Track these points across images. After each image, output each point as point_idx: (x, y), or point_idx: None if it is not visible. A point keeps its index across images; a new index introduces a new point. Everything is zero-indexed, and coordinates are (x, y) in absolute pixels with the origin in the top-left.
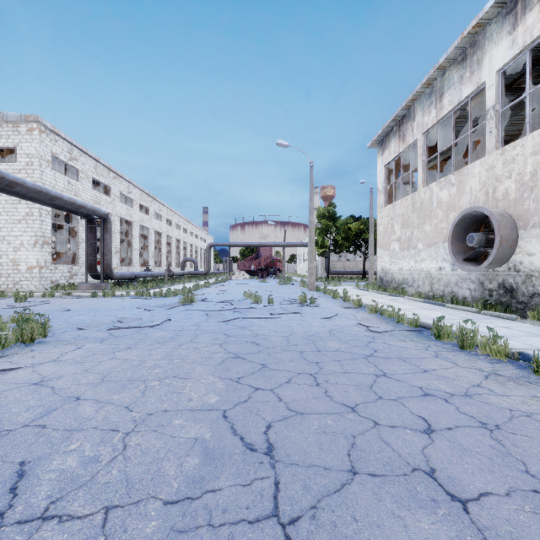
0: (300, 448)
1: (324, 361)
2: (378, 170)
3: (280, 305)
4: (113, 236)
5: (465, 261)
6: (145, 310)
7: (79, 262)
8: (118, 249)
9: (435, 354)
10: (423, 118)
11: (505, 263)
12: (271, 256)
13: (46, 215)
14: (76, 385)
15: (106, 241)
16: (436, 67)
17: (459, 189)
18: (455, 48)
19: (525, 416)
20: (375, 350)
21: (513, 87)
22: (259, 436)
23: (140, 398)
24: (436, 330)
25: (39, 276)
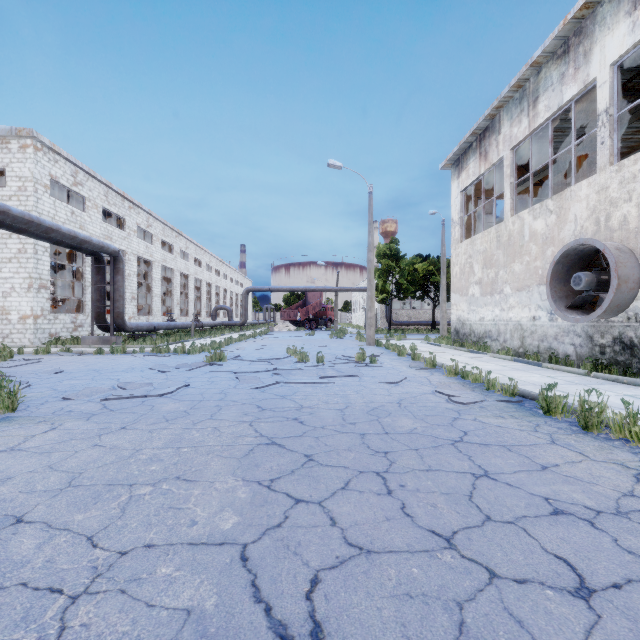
0: (370, 635)
1: (395, 450)
2: (453, 197)
3: (332, 364)
4: (128, 279)
5: (568, 309)
6: (159, 371)
7: (86, 311)
8: (135, 294)
9: (551, 439)
10: (512, 130)
11: (623, 311)
12: (321, 304)
13: (44, 252)
14: (25, 493)
15: (117, 285)
16: (529, 64)
17: (559, 217)
18: (554, 38)
19: None
20: (464, 432)
21: (627, 88)
22: (298, 605)
23: (115, 520)
24: (545, 402)
25: (34, 327)
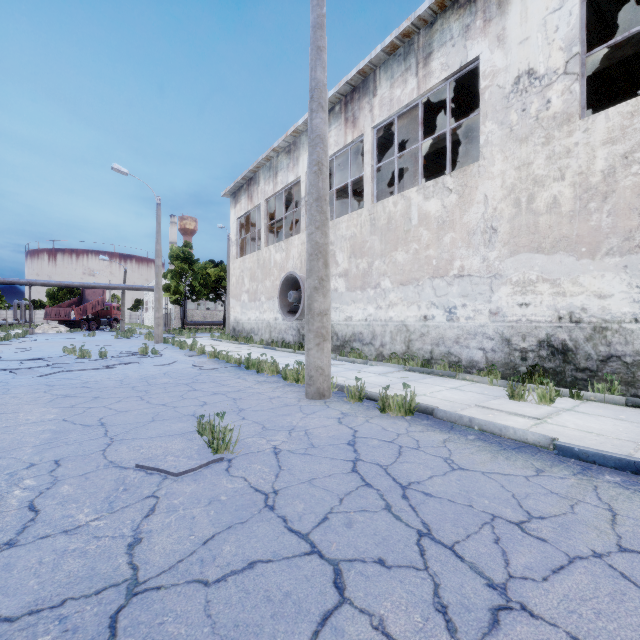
0: (123, 420)
1: (152, 389)
2: (232, 222)
3: (116, 358)
4: None
5: (288, 313)
6: None
7: None
8: None
9: (238, 377)
10: (265, 187)
11: None
12: (104, 302)
13: None
14: None
15: None
16: (272, 149)
17: (287, 255)
18: (283, 141)
19: (258, 393)
20: (197, 380)
21: None
22: (95, 422)
23: None
24: (247, 363)
25: None
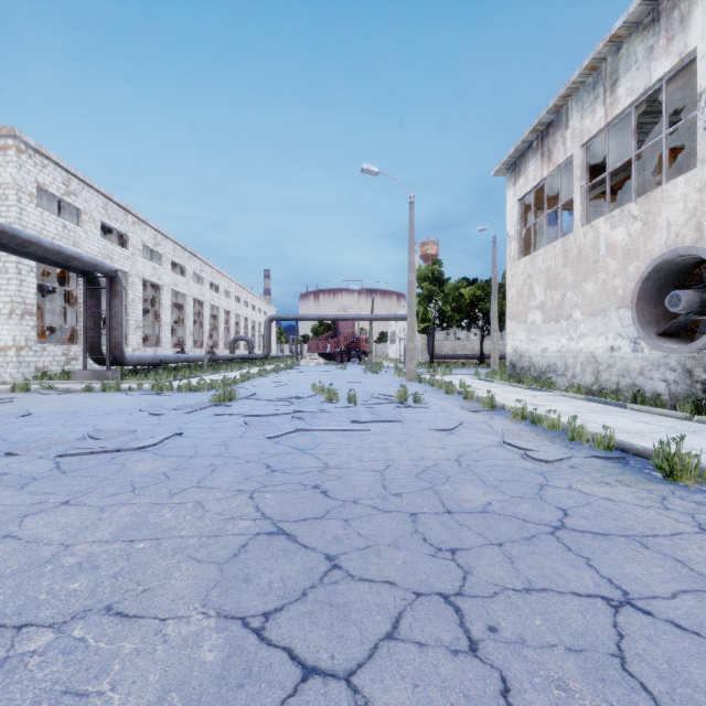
0: None
1: (467, 547)
2: (508, 208)
3: (367, 405)
4: (132, 305)
5: (660, 337)
6: (150, 414)
7: (81, 341)
8: (140, 323)
9: (697, 523)
10: (583, 122)
11: None
12: (353, 334)
13: (28, 272)
14: None
15: (115, 310)
16: (608, 38)
17: (646, 224)
18: (641, 2)
19: None
20: (563, 510)
21: None
22: None
23: None
24: (666, 462)
25: (16, 360)
